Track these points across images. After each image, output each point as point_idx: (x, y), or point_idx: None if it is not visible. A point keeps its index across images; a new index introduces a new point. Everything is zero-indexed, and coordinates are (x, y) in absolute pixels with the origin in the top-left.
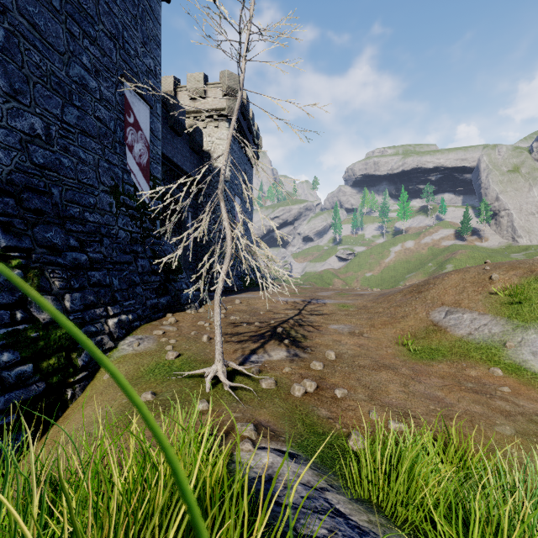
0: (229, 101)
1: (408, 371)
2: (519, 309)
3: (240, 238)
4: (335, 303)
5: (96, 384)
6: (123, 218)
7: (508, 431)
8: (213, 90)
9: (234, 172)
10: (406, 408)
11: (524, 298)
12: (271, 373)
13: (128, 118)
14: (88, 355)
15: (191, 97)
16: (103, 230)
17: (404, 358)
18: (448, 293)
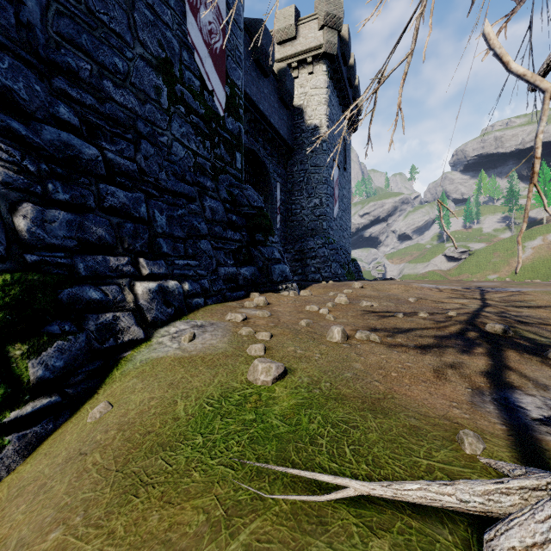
0: (327, 34)
1: None
2: None
3: None
4: (546, 291)
5: (63, 436)
6: (182, 125)
7: None
8: (307, 25)
9: (332, 132)
10: None
11: None
12: None
13: None
14: (68, 352)
15: (279, 40)
16: (142, 127)
17: None
18: None
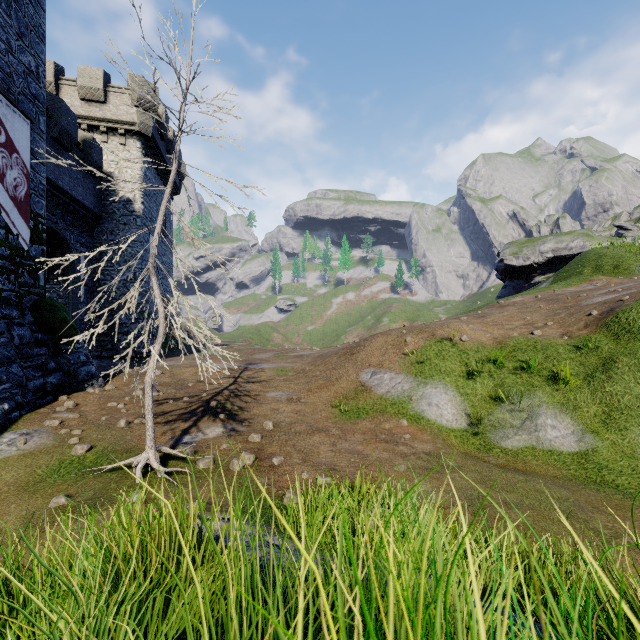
0: (141, 115)
1: (338, 432)
2: (423, 368)
3: (176, 316)
4: (274, 368)
5: None
6: None
7: (403, 468)
8: (119, 96)
9: (149, 205)
10: (332, 465)
11: (427, 358)
12: (208, 452)
13: None
14: None
15: (83, 97)
16: None
17: (336, 420)
18: (374, 355)
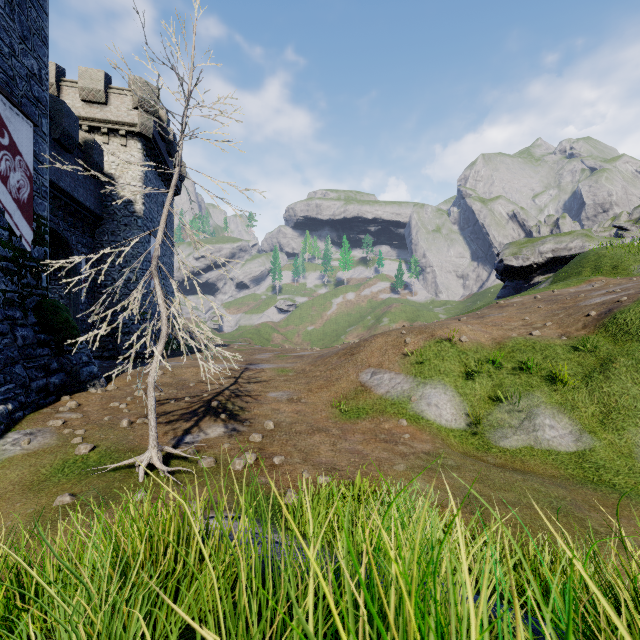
0: (142, 116)
1: (338, 432)
2: (422, 368)
3: (178, 317)
4: (274, 368)
5: None
6: None
7: (402, 468)
8: (120, 97)
9: (150, 206)
10: (333, 464)
11: (426, 359)
12: (210, 452)
13: (0, 138)
14: None
15: (84, 98)
16: None
17: (336, 420)
18: (374, 356)
